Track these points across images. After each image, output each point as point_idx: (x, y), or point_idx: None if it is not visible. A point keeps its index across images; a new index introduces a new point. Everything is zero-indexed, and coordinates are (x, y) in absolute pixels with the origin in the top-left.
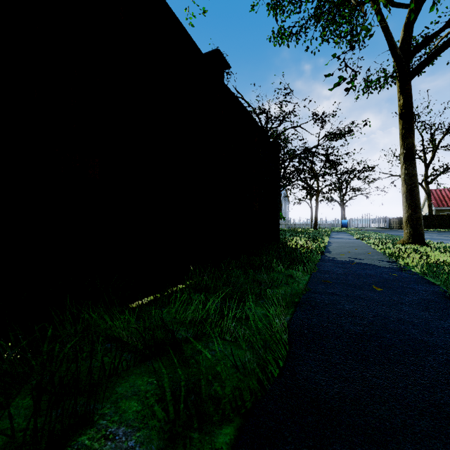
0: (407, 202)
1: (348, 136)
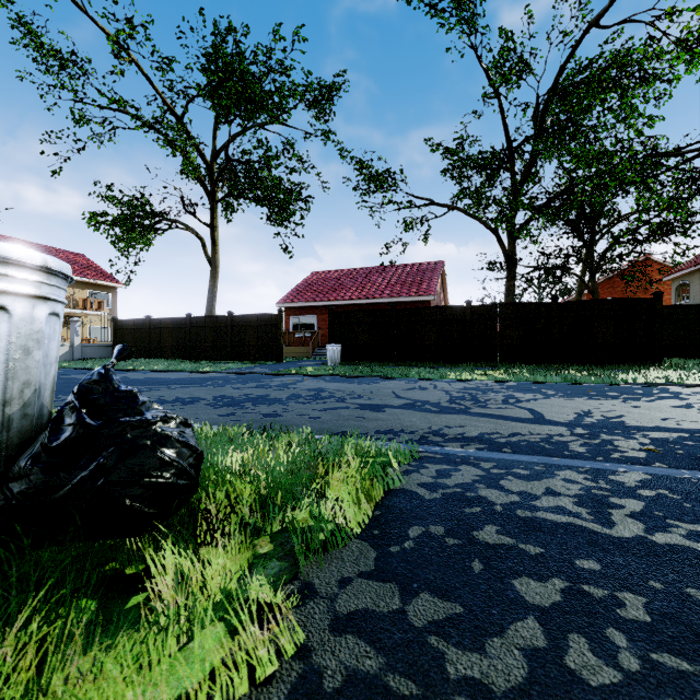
0: None
1: None
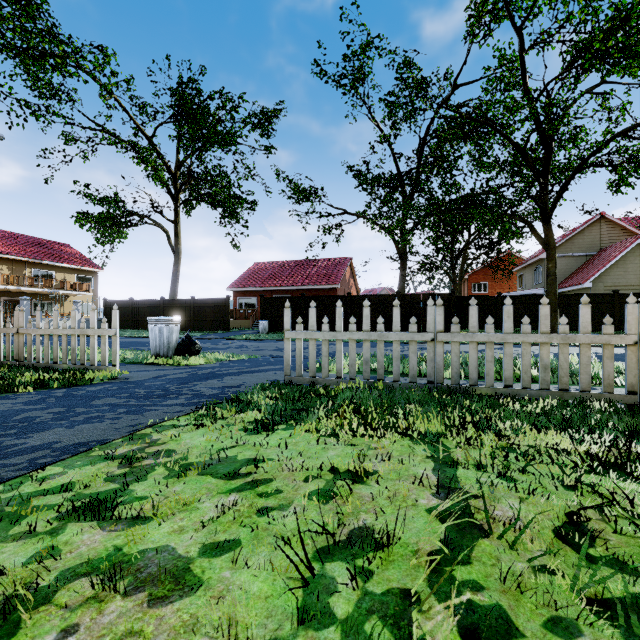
0: None
1: None
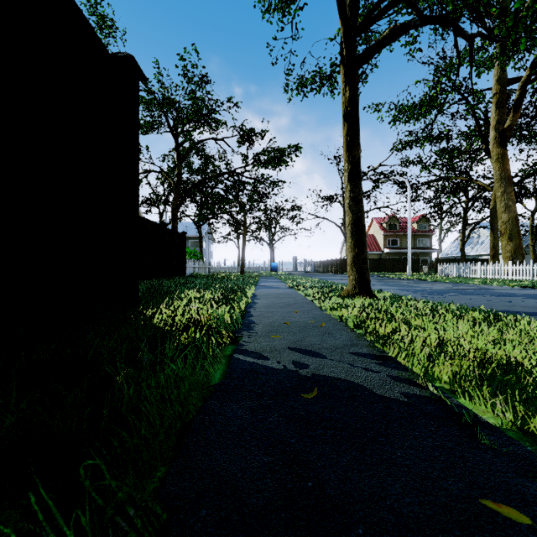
0: (353, 237)
1: (278, 161)
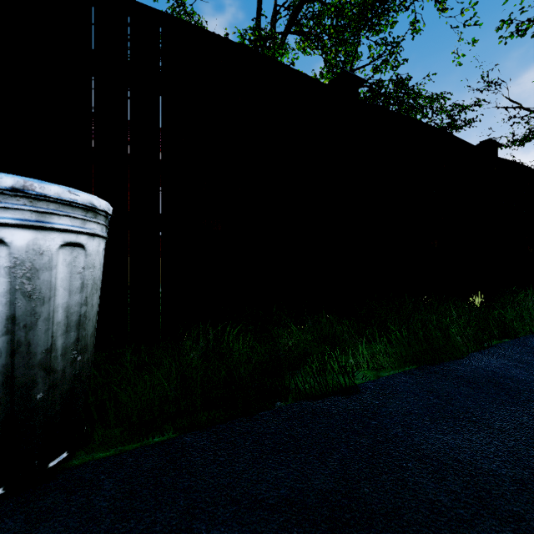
0: None
1: None
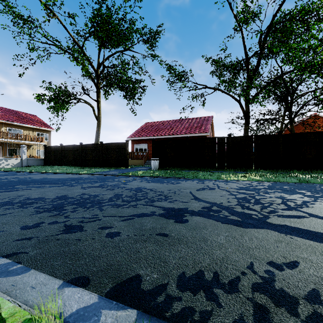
0: None
1: None
